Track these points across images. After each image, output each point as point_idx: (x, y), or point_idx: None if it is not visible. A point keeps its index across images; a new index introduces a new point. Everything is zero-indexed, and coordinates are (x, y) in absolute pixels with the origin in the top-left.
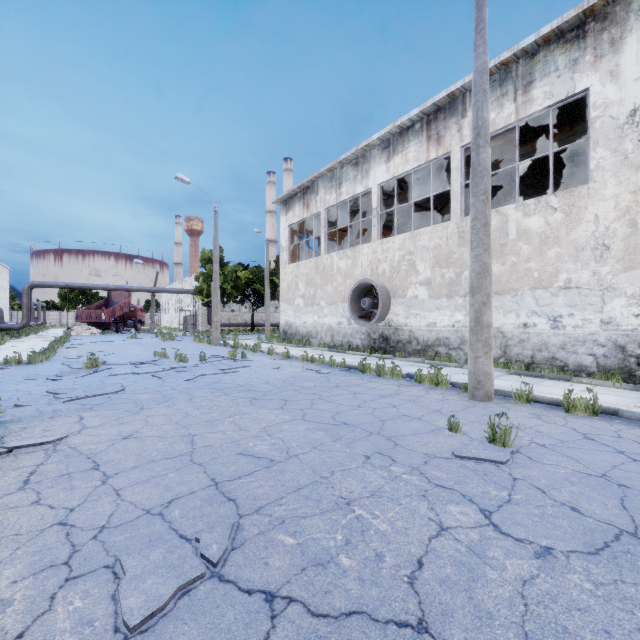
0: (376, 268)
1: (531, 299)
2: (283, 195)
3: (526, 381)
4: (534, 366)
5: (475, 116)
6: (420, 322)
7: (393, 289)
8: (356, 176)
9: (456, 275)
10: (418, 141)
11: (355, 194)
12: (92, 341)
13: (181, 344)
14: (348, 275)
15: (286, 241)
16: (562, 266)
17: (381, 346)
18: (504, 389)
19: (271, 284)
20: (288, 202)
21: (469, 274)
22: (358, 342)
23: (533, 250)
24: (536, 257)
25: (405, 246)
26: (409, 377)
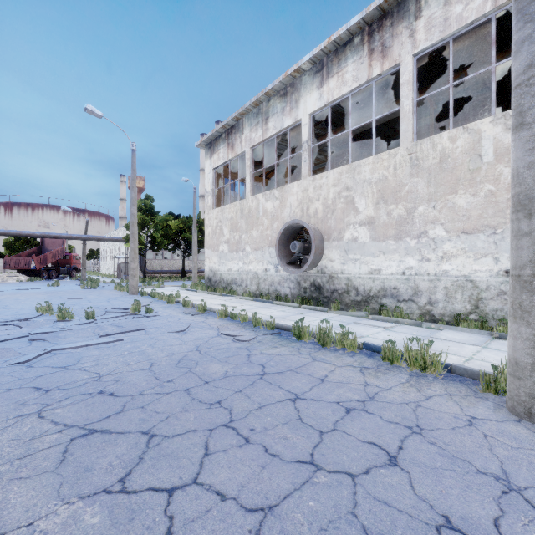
0: (307, 208)
1: None
2: (207, 136)
3: None
4: None
5: None
6: (360, 269)
7: (327, 231)
8: (284, 108)
9: (407, 211)
10: (358, 57)
11: (283, 128)
12: (4, 289)
13: (97, 292)
14: (275, 217)
15: (210, 185)
16: None
17: (313, 296)
18: None
19: (201, 233)
20: (212, 144)
21: (514, 176)
22: (286, 291)
23: None
24: None
25: (341, 181)
26: (368, 348)
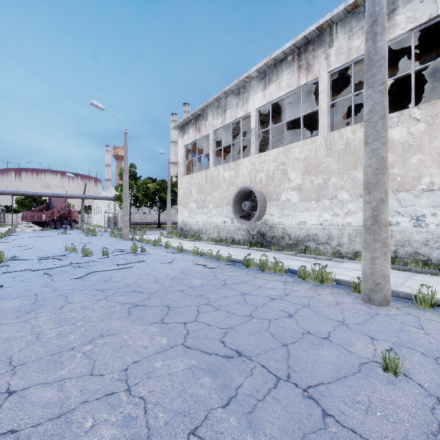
0: (254, 177)
1: (394, 201)
2: (180, 122)
3: (398, 275)
4: (397, 260)
5: (371, 3)
6: (292, 221)
7: (269, 194)
8: (238, 103)
9: (324, 181)
10: (290, 70)
11: (237, 118)
12: (28, 236)
13: (98, 239)
14: (231, 183)
15: (182, 158)
16: (425, 171)
17: (258, 241)
18: (395, 289)
19: (173, 193)
20: (184, 127)
21: (363, 170)
22: (239, 237)
23: (396, 157)
24: (399, 163)
25: (279, 158)
26: (291, 272)
